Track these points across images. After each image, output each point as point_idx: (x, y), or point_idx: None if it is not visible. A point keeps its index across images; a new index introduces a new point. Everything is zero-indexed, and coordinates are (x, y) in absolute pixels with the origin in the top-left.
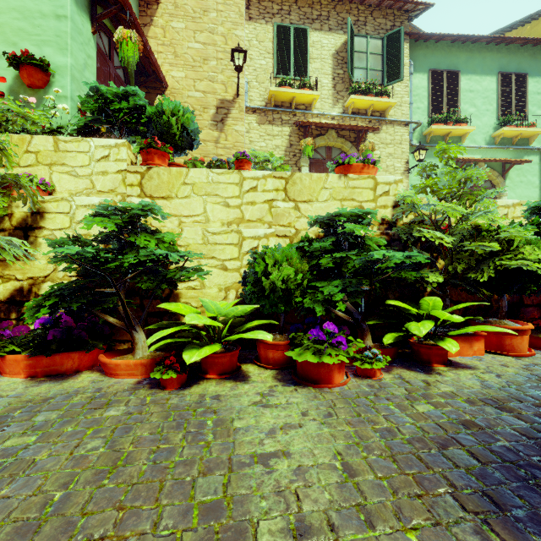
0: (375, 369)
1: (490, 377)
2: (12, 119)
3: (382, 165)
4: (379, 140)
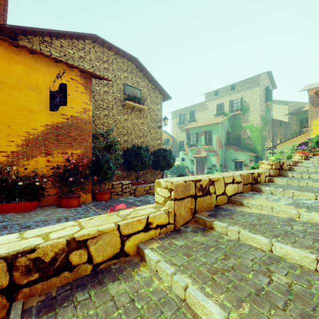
0: None
1: None
2: (291, 155)
3: None
4: None
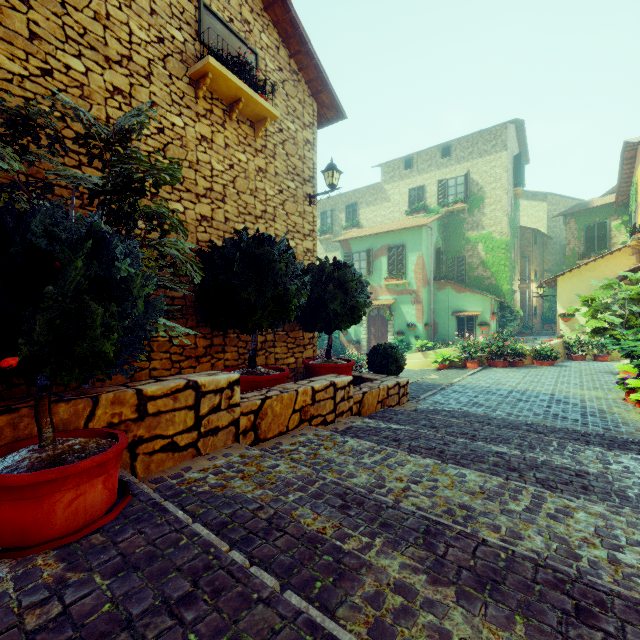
0: (635, 402)
1: (632, 418)
2: None
3: None
4: None
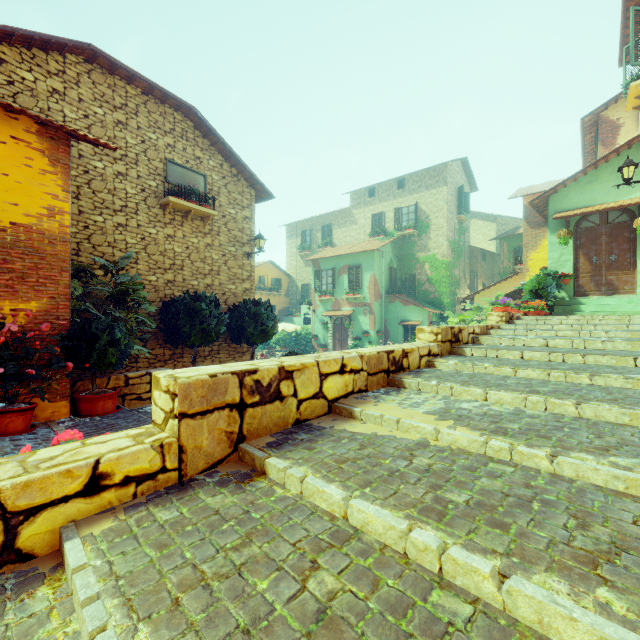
0: None
1: None
2: None
3: None
4: None
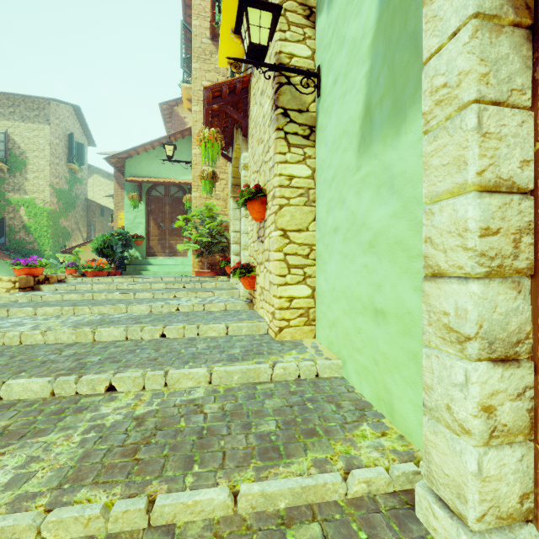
0: None
1: None
2: None
3: (257, 132)
4: (256, 78)
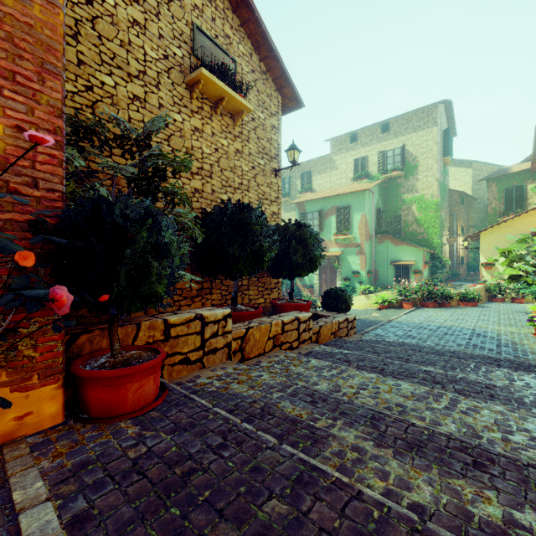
0: None
1: None
2: None
3: None
4: None
